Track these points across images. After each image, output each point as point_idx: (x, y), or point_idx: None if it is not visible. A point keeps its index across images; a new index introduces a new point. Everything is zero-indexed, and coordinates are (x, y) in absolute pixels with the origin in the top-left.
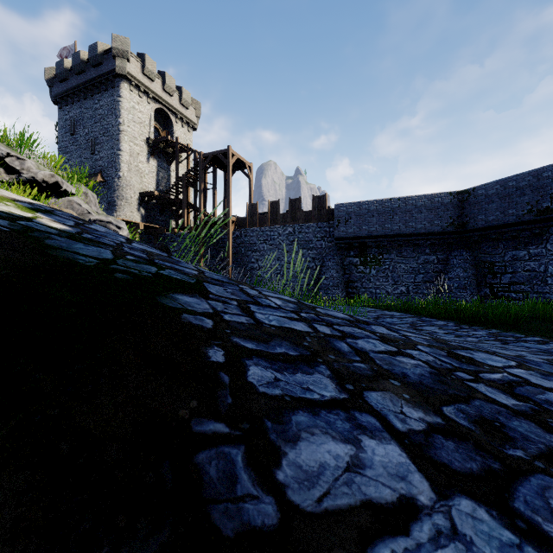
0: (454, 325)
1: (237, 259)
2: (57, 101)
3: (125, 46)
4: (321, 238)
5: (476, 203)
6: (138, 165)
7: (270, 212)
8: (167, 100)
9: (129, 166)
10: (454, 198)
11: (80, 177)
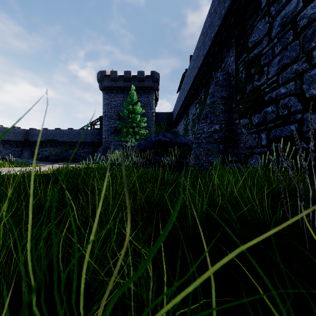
0: None
1: None
2: None
3: None
4: None
5: (32, 134)
6: None
7: None
8: None
9: None
10: (25, 131)
11: None
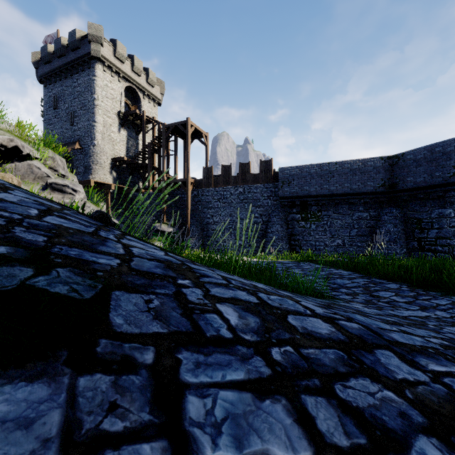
0: (409, 289)
1: (195, 215)
2: (42, 80)
3: (99, 32)
4: (268, 197)
5: (405, 166)
6: (111, 134)
7: (223, 175)
8: (135, 79)
9: (102, 135)
10: (385, 162)
11: (49, 143)
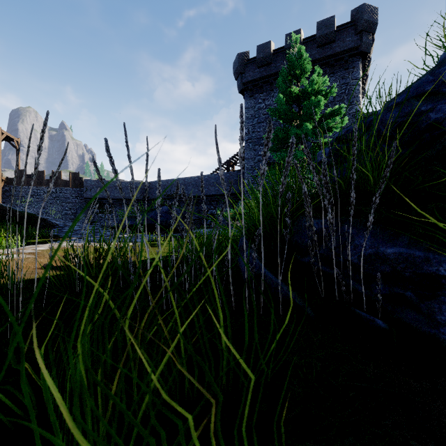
0: None
1: None
2: None
3: None
4: (76, 197)
5: (151, 188)
6: None
7: (37, 177)
8: None
9: None
10: (144, 185)
11: None
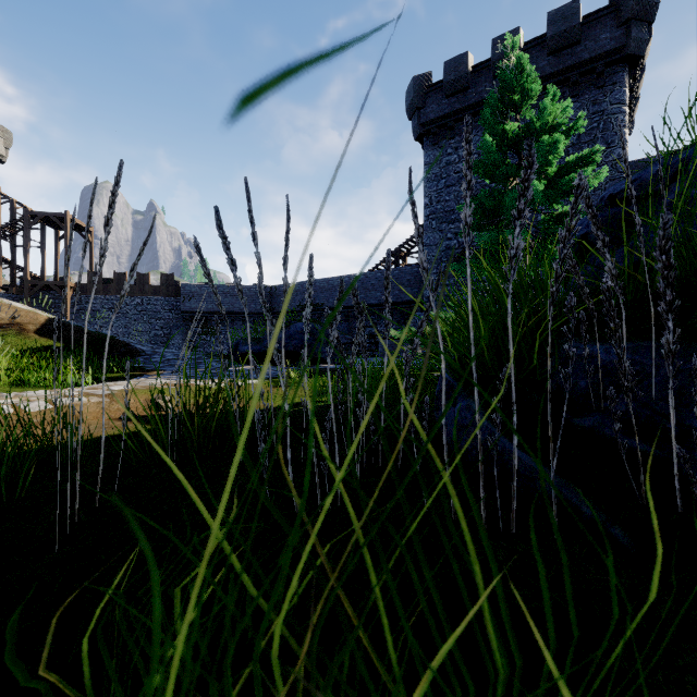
0: None
1: None
2: None
3: None
4: (169, 311)
5: (277, 296)
6: None
7: (116, 283)
8: None
9: None
10: (267, 290)
11: None
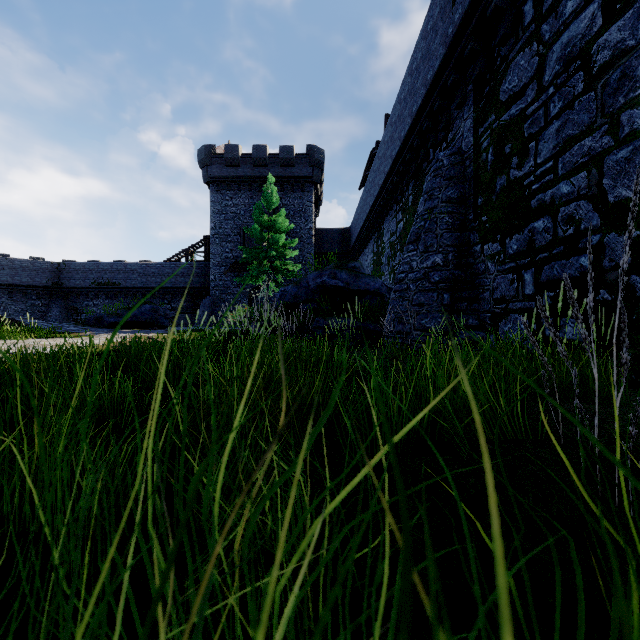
0: None
1: None
2: None
3: None
4: None
5: (68, 272)
6: None
7: None
8: None
9: None
10: (54, 266)
11: None
